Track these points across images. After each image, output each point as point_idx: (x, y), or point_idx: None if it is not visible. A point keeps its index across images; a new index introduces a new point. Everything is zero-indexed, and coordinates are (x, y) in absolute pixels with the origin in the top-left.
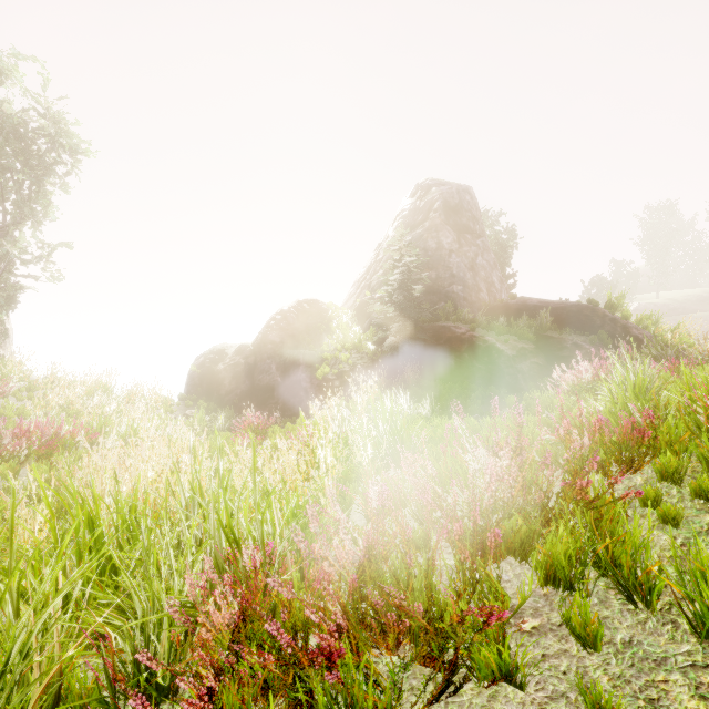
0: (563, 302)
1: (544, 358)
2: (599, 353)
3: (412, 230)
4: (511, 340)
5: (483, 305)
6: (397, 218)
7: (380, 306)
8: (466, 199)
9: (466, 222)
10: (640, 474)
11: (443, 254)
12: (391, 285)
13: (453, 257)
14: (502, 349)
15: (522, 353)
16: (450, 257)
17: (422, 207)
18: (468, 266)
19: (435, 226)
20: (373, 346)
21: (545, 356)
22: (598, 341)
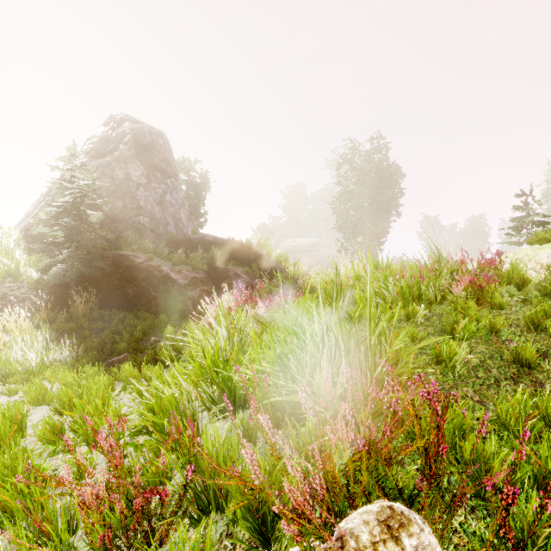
0: (230, 240)
1: (213, 285)
2: (251, 281)
3: (101, 157)
4: (185, 270)
5: (170, 237)
6: (87, 142)
7: (47, 229)
8: (159, 142)
9: (159, 162)
10: (167, 548)
11: (131, 185)
12: (57, 206)
13: (141, 190)
14: (175, 278)
15: (193, 282)
16: (138, 189)
17: (114, 137)
18: (156, 201)
19: (125, 158)
20: (38, 273)
21: (215, 283)
22: (252, 272)
